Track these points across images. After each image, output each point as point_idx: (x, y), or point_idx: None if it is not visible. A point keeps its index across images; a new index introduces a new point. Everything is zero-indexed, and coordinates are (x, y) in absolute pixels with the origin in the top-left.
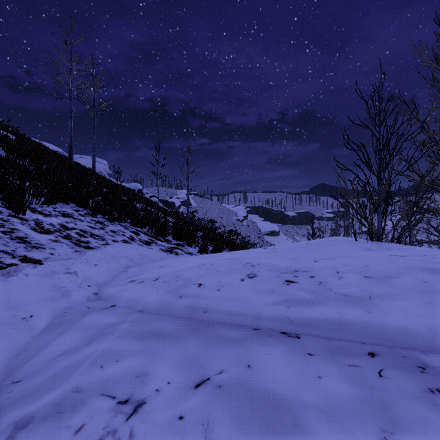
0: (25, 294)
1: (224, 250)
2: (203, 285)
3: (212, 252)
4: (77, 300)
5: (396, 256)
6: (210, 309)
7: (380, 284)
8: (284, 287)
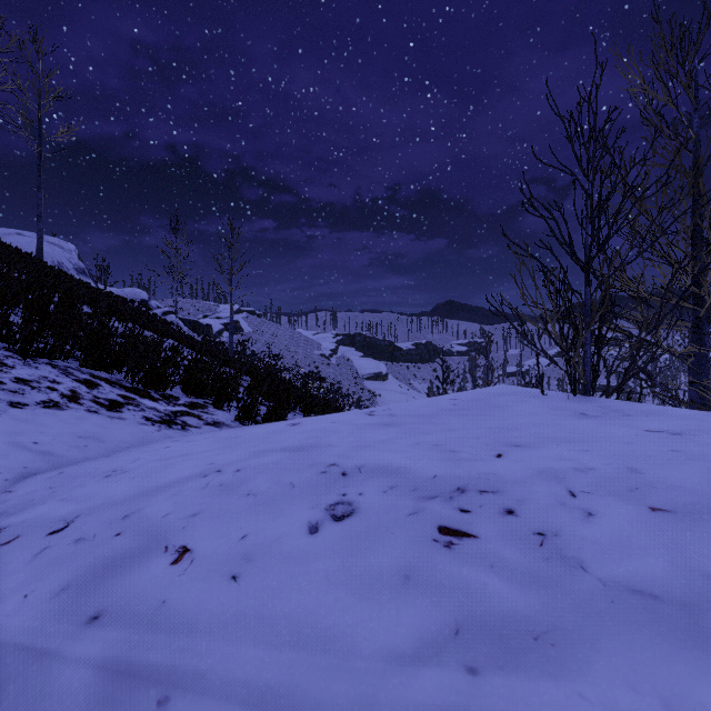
0: None
1: (292, 412)
2: (190, 555)
3: (264, 420)
4: None
5: (662, 433)
6: (183, 683)
7: None
8: (442, 559)
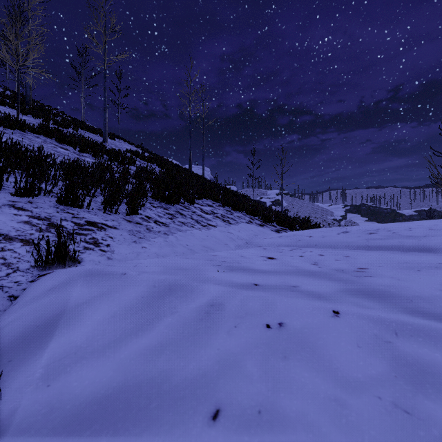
0: (219, 237)
1: None
2: (312, 236)
3: None
4: (240, 243)
5: None
6: (318, 244)
7: (438, 231)
8: (367, 235)
